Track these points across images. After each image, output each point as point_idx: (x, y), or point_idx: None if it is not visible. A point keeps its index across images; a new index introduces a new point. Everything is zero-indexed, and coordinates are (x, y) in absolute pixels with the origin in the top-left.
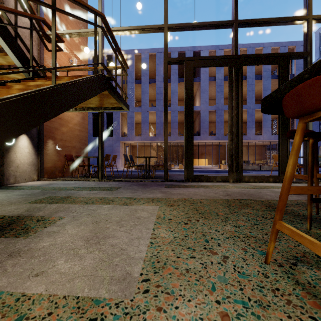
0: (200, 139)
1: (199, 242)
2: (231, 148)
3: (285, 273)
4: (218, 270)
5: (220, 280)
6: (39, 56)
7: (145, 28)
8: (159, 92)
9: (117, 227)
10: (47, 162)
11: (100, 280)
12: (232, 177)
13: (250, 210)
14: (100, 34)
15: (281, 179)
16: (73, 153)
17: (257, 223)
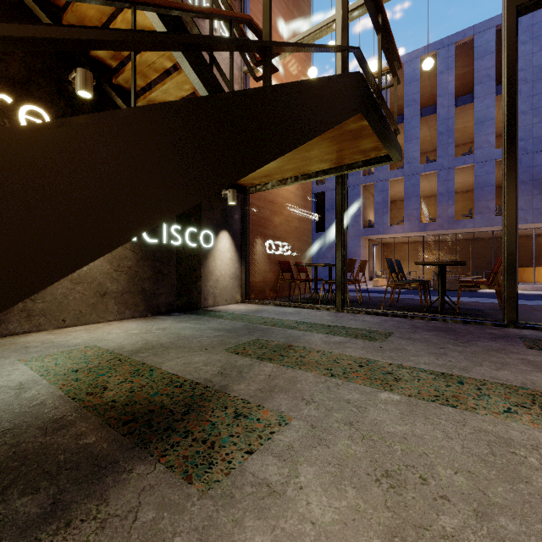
0: None
1: None
2: None
3: None
4: None
5: None
6: None
7: None
8: (445, 128)
9: None
10: (254, 274)
11: None
12: None
13: None
14: (338, 23)
15: None
16: (290, 258)
17: None
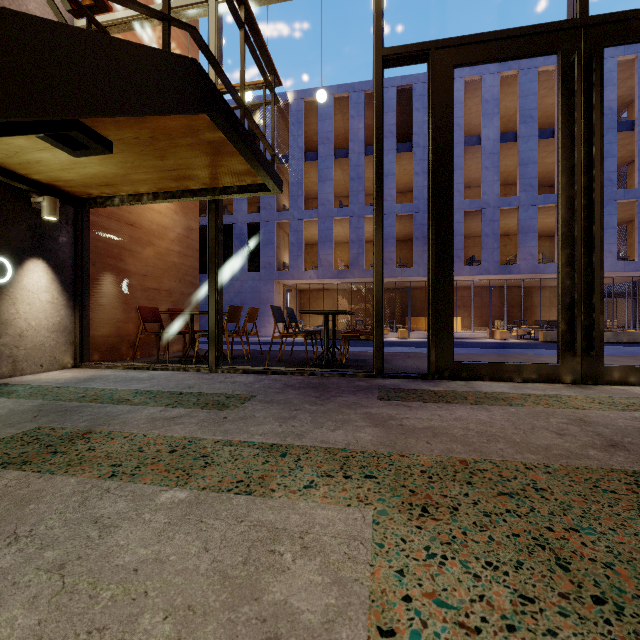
0: None
1: None
2: (568, 285)
3: None
4: None
5: None
6: None
7: None
8: (356, 175)
9: None
10: (100, 325)
11: None
12: (572, 368)
13: None
14: (211, 7)
15: None
16: (165, 304)
17: None
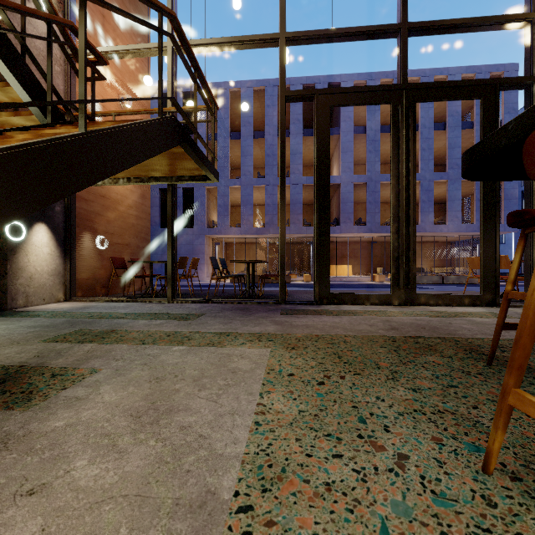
0: (340, 232)
1: (347, 422)
2: (396, 245)
3: (529, 495)
4: (390, 486)
5: (398, 511)
6: (67, 91)
7: (246, 40)
8: (271, 152)
9: (193, 390)
10: (82, 271)
11: (153, 506)
12: (399, 296)
13: (437, 358)
14: (169, 51)
15: (485, 300)
16: (126, 255)
17: (454, 384)
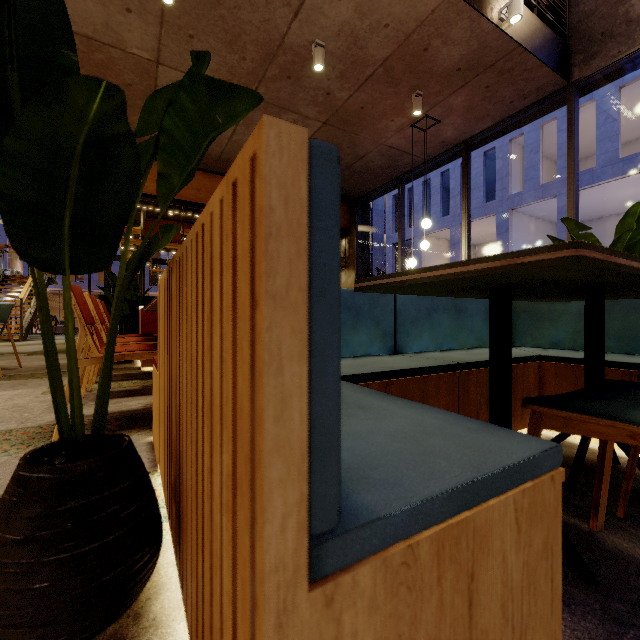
0: None
1: None
2: None
3: None
4: None
5: None
6: None
7: None
8: None
9: None
10: None
11: None
12: None
13: None
14: None
15: None
16: None
17: None
